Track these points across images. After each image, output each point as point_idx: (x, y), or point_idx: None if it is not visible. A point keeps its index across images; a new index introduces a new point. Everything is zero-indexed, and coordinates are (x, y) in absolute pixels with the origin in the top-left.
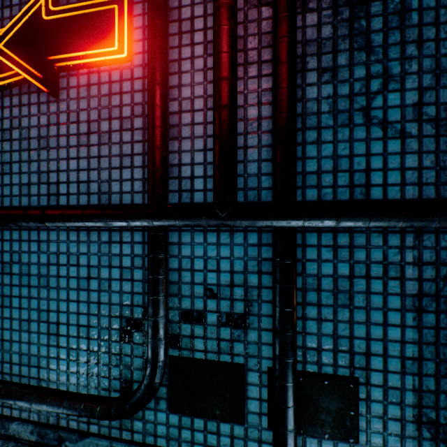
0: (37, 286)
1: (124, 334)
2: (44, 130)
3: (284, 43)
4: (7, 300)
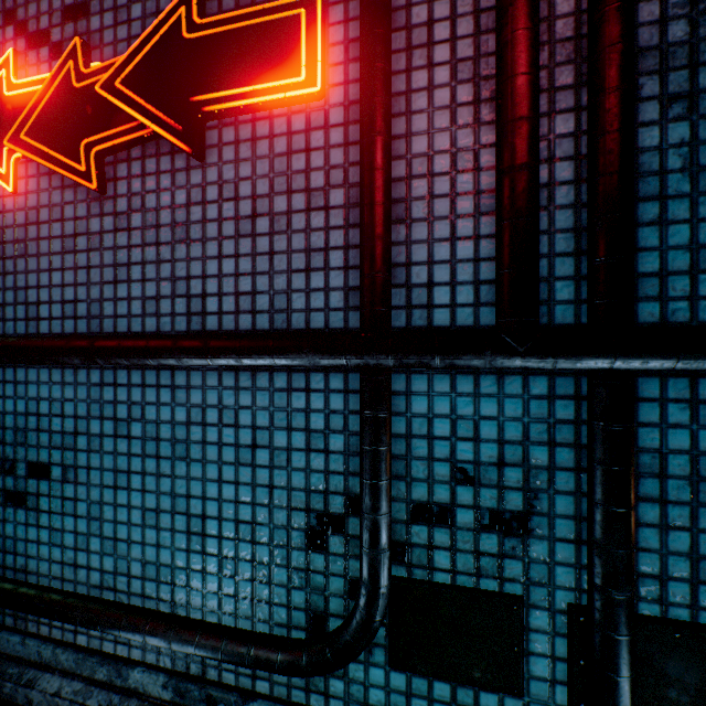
0: (170, 457)
1: (313, 538)
2: (181, 213)
3: (616, 54)
4: (122, 478)
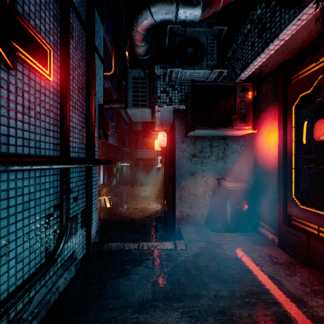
0: None
1: (47, 225)
2: None
3: None
4: None
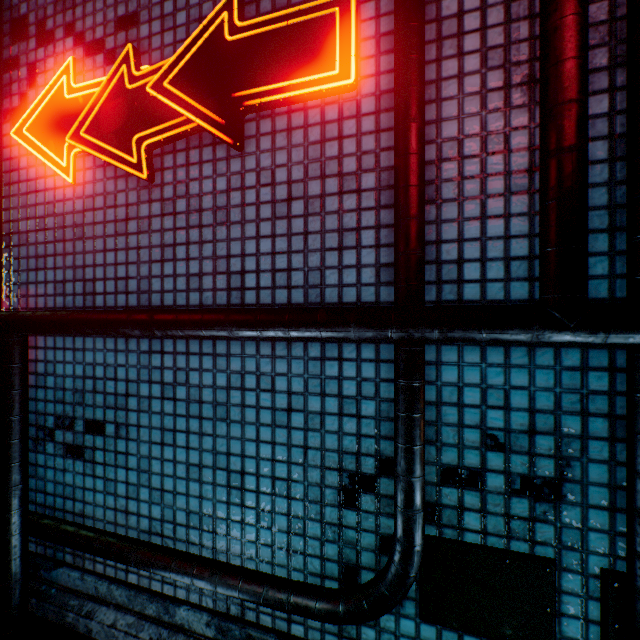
0: (211, 418)
1: (345, 496)
2: (222, 198)
3: None
4: (169, 436)
